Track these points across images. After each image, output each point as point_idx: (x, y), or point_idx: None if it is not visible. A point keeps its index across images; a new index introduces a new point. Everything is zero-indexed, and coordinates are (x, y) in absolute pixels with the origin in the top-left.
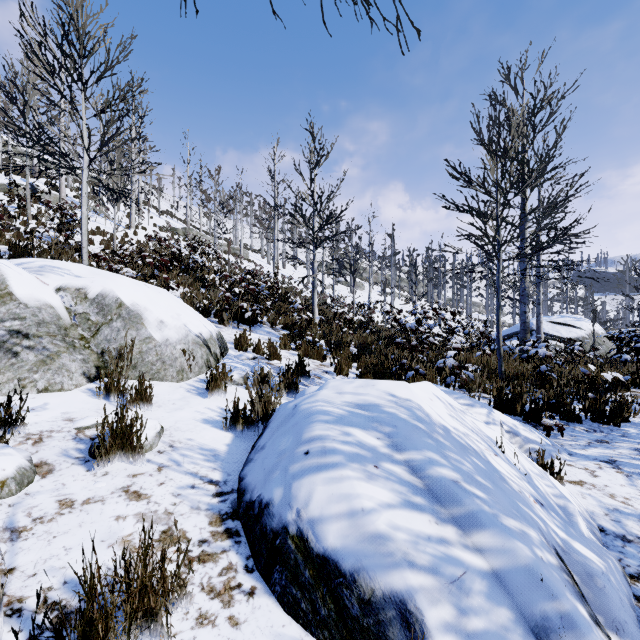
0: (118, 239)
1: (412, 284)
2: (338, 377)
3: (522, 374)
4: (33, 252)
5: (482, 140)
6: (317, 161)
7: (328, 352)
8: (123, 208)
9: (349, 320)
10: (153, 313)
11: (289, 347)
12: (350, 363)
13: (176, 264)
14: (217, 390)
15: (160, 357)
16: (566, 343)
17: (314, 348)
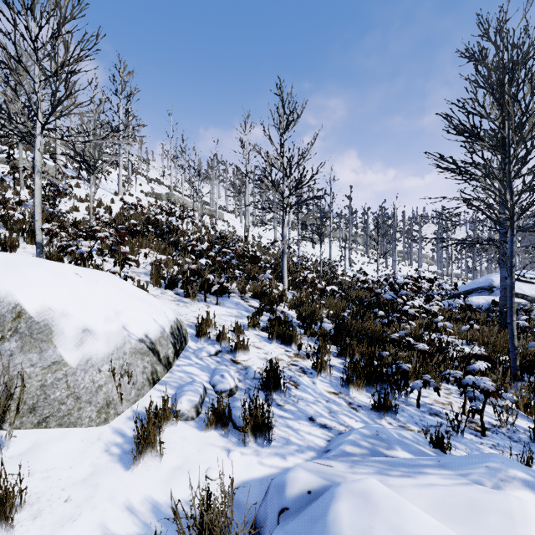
0: (104, 205)
1: (367, 239)
2: (318, 380)
3: (532, 363)
4: (8, 222)
5: (490, 86)
6: (287, 125)
7: (300, 329)
8: (116, 177)
9: (321, 289)
10: (74, 318)
11: (258, 328)
12: (329, 352)
13: (151, 230)
14: (150, 448)
15: (72, 391)
16: (529, 300)
17: (286, 327)
